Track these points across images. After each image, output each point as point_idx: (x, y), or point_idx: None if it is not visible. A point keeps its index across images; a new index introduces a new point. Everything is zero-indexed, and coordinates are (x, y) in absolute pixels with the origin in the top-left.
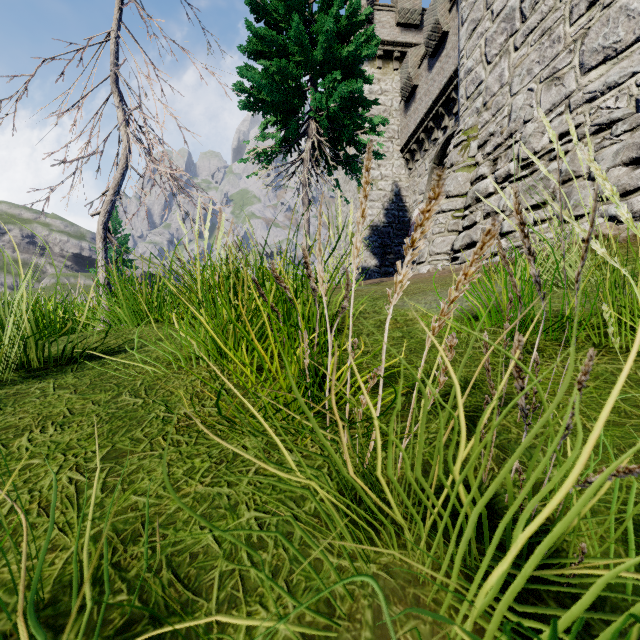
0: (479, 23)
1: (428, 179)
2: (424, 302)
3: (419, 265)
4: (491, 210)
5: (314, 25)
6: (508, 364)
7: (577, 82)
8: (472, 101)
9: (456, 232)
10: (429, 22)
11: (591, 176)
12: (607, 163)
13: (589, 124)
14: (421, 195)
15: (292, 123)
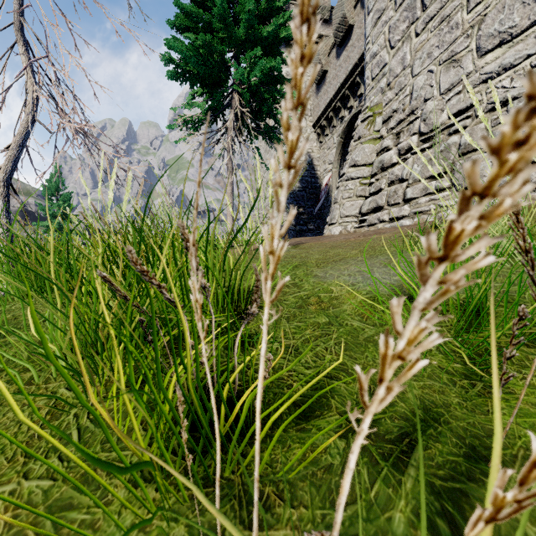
0: (383, 12)
1: (336, 151)
2: (347, 273)
3: (331, 226)
4: (395, 178)
5: (237, 6)
6: (470, 374)
7: (474, 64)
8: (377, 81)
9: (363, 197)
10: (337, 16)
11: None
12: None
13: (486, 102)
14: (330, 165)
15: (217, 94)
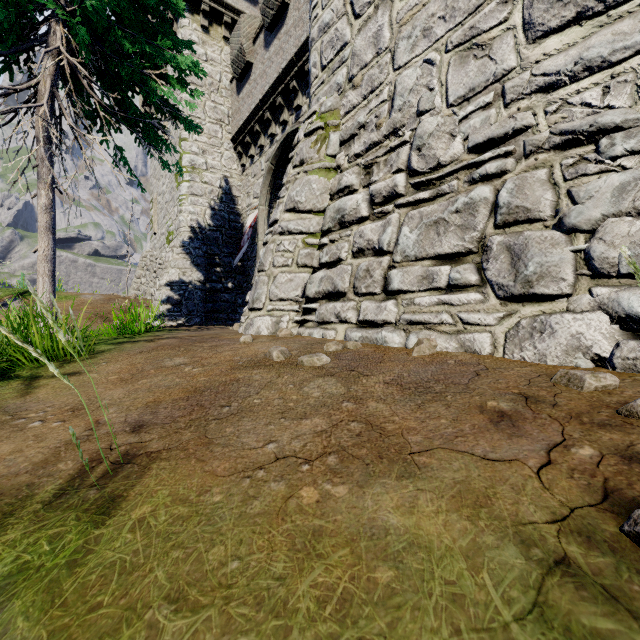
0: None
1: (265, 181)
2: None
3: (253, 312)
4: (366, 245)
5: None
6: None
7: (519, 54)
8: (331, 72)
9: (309, 268)
10: None
11: (566, 224)
12: (602, 205)
13: (546, 130)
14: (256, 199)
15: (2, 6)
